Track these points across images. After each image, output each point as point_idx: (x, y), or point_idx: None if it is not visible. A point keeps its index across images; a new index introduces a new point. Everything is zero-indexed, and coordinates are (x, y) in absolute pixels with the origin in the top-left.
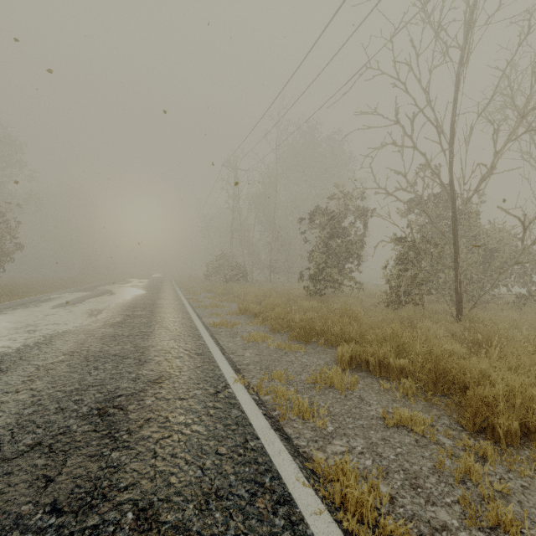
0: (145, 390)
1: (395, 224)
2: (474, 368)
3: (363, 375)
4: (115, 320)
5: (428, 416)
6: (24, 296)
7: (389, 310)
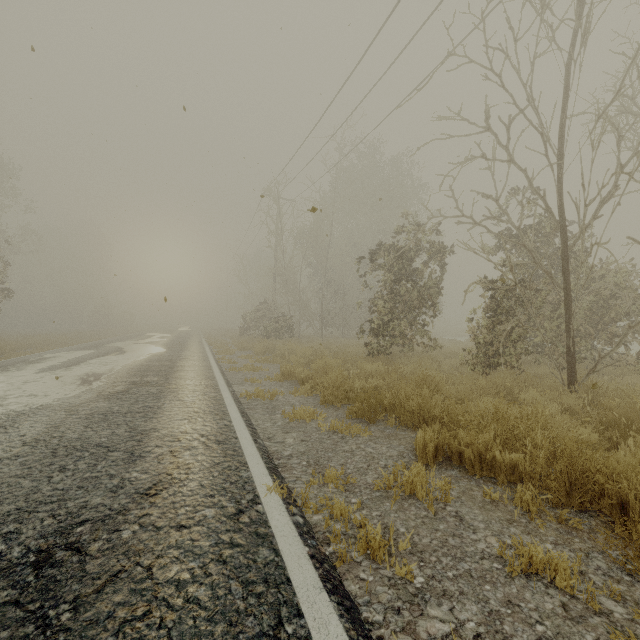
0: (126, 510)
1: (491, 261)
2: (634, 473)
3: (456, 475)
4: (115, 389)
5: (569, 553)
6: (11, 356)
7: (476, 374)
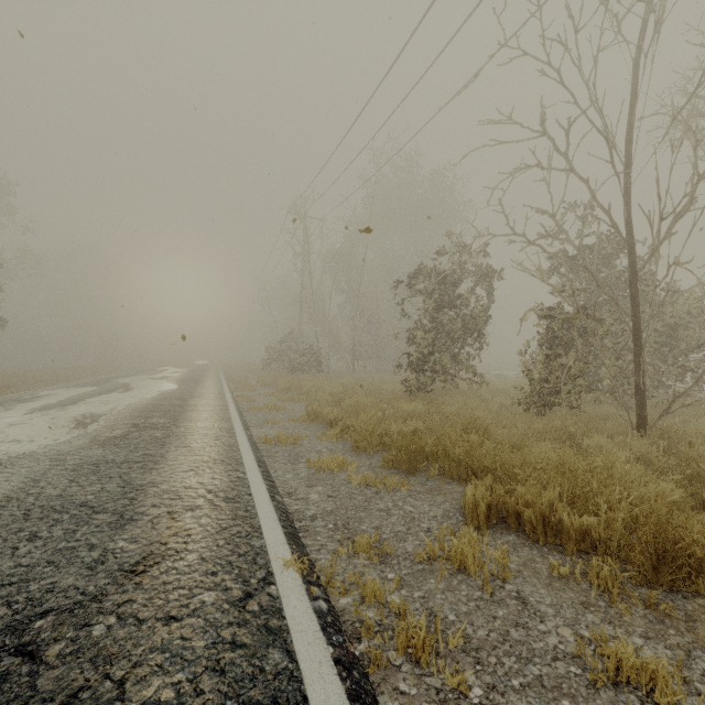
0: (103, 595)
1: (549, 284)
2: None
3: (514, 541)
4: (113, 433)
5: (665, 651)
6: (2, 393)
7: (529, 415)
